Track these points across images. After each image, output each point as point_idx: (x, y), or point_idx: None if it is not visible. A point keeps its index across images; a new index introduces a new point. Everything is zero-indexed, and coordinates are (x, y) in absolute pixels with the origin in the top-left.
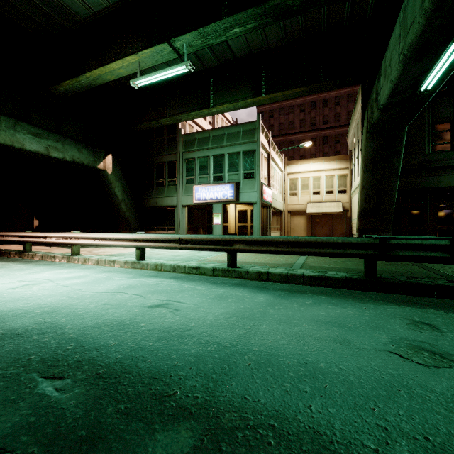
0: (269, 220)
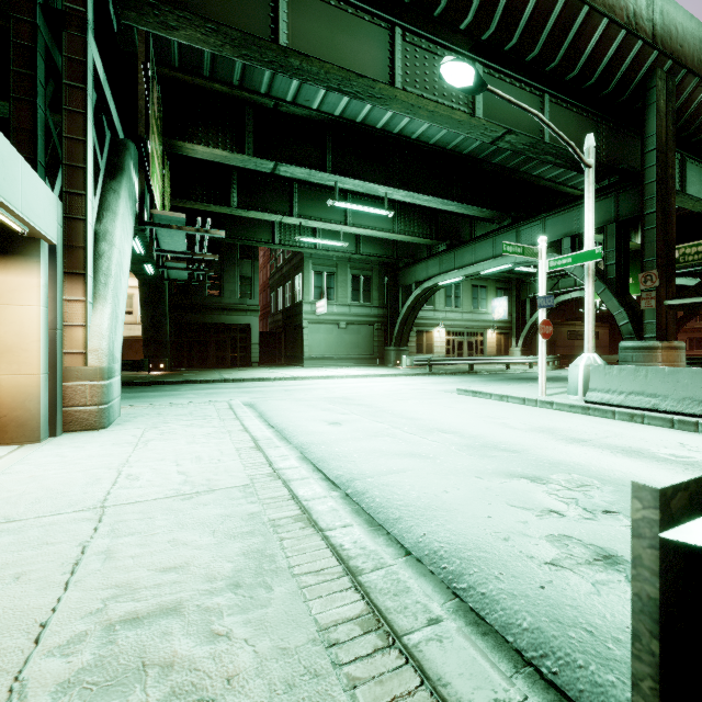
0: None
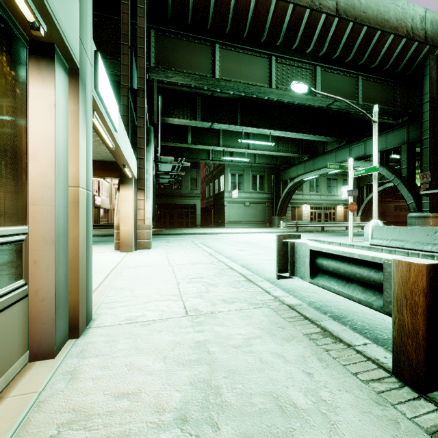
0: (99, 216)
